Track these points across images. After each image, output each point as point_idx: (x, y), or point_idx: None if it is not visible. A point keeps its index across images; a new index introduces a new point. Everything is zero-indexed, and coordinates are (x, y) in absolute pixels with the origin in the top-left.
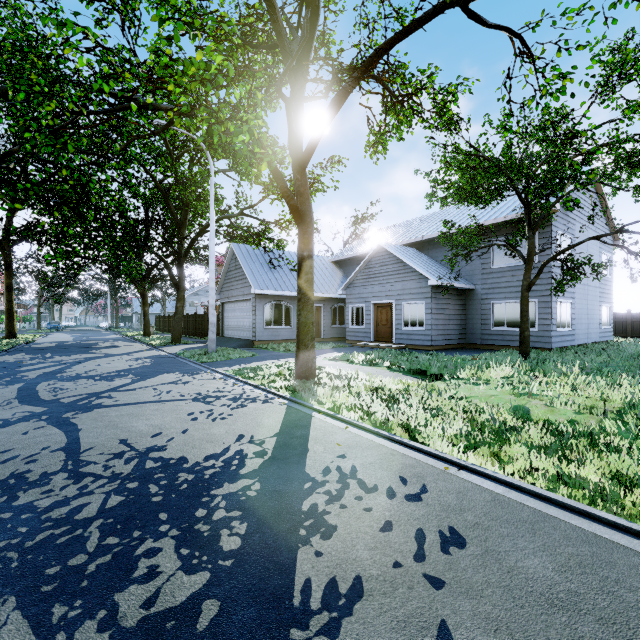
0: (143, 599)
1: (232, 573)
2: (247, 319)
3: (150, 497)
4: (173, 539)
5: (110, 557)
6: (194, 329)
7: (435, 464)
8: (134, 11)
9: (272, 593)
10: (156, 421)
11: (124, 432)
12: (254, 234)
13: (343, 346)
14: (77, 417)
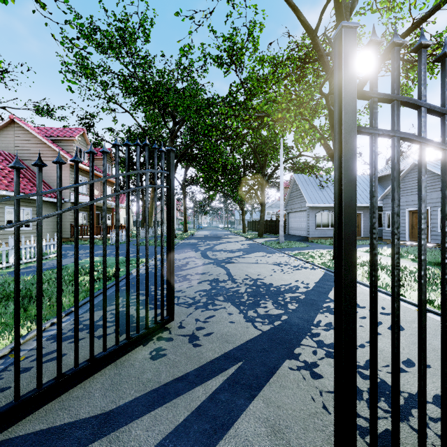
0: (264, 311)
1: (292, 313)
2: (303, 223)
3: (261, 291)
4: (271, 302)
5: (252, 301)
6: (270, 229)
7: (411, 307)
8: (241, 60)
9: (306, 319)
10: (258, 270)
11: (246, 272)
12: (308, 167)
13: (378, 243)
14: (226, 265)
